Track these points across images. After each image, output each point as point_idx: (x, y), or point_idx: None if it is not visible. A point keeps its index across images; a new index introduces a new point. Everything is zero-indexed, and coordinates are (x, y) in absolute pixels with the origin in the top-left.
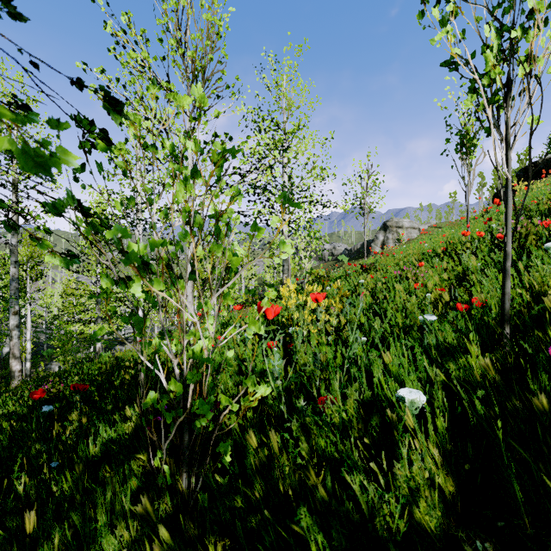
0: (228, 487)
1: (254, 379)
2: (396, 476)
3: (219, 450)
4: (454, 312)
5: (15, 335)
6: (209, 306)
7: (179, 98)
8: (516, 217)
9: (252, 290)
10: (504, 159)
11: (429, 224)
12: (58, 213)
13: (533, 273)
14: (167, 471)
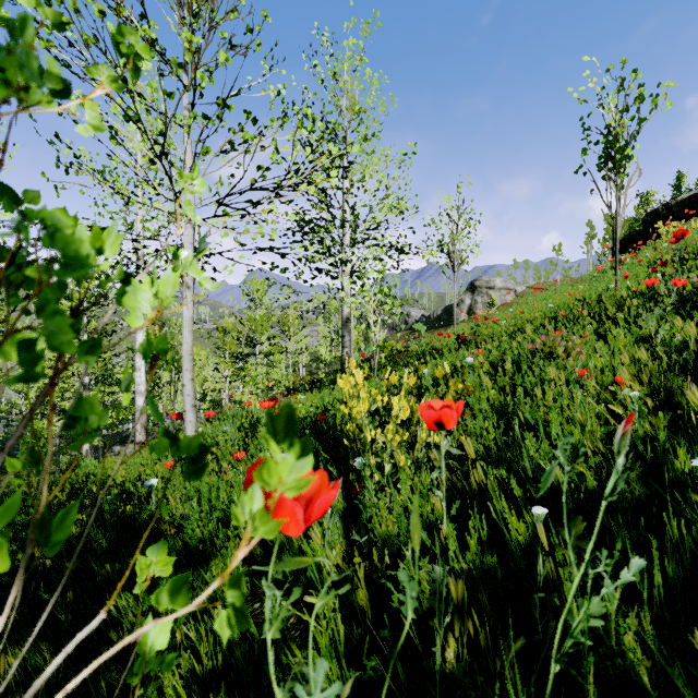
0: None
1: None
2: None
3: None
4: None
5: None
6: None
7: None
8: None
9: (190, 444)
10: None
11: (527, 284)
12: None
13: None
14: None
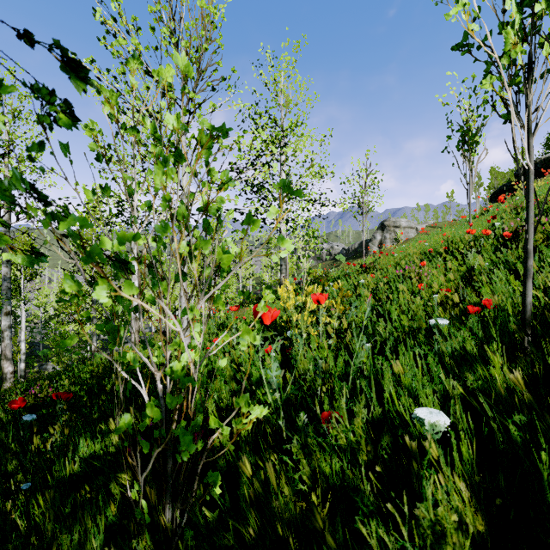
0: (218, 523)
1: (248, 398)
2: (418, 518)
3: (207, 480)
4: (474, 317)
5: (6, 336)
6: (195, 312)
7: (161, 69)
8: (539, 211)
9: (247, 293)
10: (525, 147)
11: (426, 223)
12: (13, 201)
13: (547, 273)
14: (145, 507)
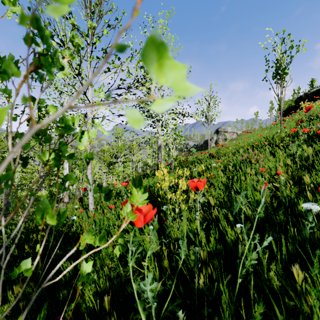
0: None
1: None
2: None
3: None
4: None
5: None
6: None
7: None
8: None
9: (105, 189)
10: None
11: (242, 130)
12: None
13: None
14: None
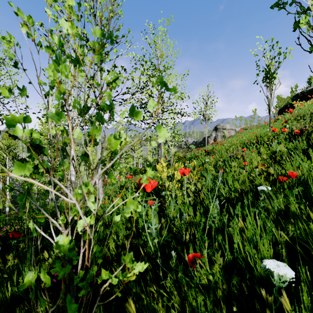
0: None
1: (132, 255)
2: None
3: None
4: (299, 187)
5: None
6: (90, 186)
7: None
8: None
9: (133, 169)
10: None
11: (240, 127)
12: None
13: None
14: None
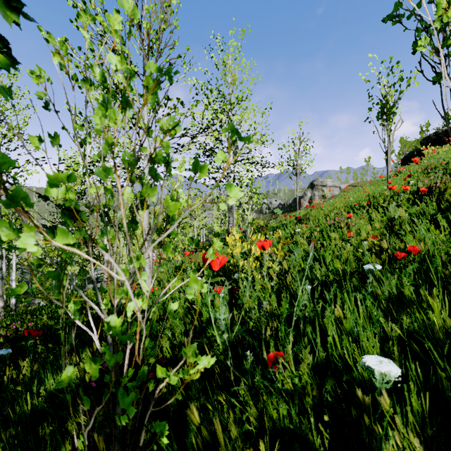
0: None
1: (195, 347)
2: None
3: (154, 430)
4: (414, 263)
5: None
6: (142, 260)
7: (108, 16)
8: None
9: (196, 240)
10: None
11: (348, 183)
12: None
13: None
14: None
